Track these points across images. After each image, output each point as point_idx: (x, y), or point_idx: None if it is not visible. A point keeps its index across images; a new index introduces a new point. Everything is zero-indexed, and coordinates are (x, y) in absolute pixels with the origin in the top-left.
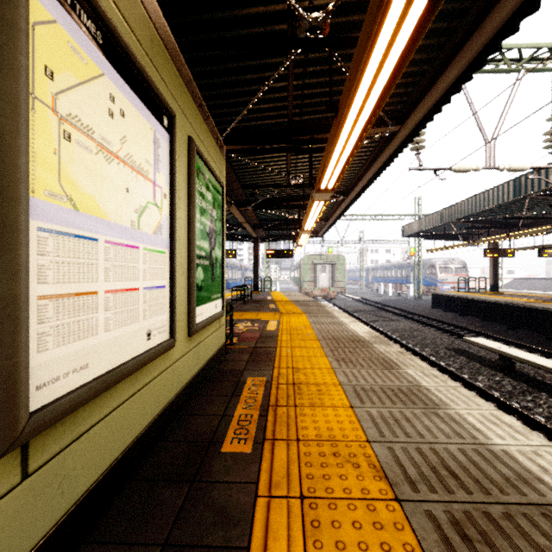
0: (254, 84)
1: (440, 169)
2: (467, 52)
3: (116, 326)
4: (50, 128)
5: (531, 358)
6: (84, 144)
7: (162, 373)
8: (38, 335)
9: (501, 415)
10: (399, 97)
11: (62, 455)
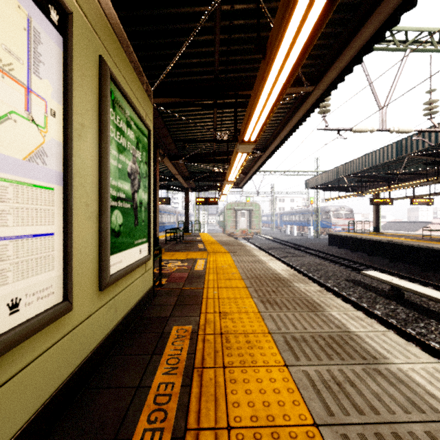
0: (182, 36)
1: (343, 129)
2: (383, 8)
3: None
4: None
5: (419, 289)
6: None
7: (49, 348)
8: None
9: None
10: (314, 60)
11: None
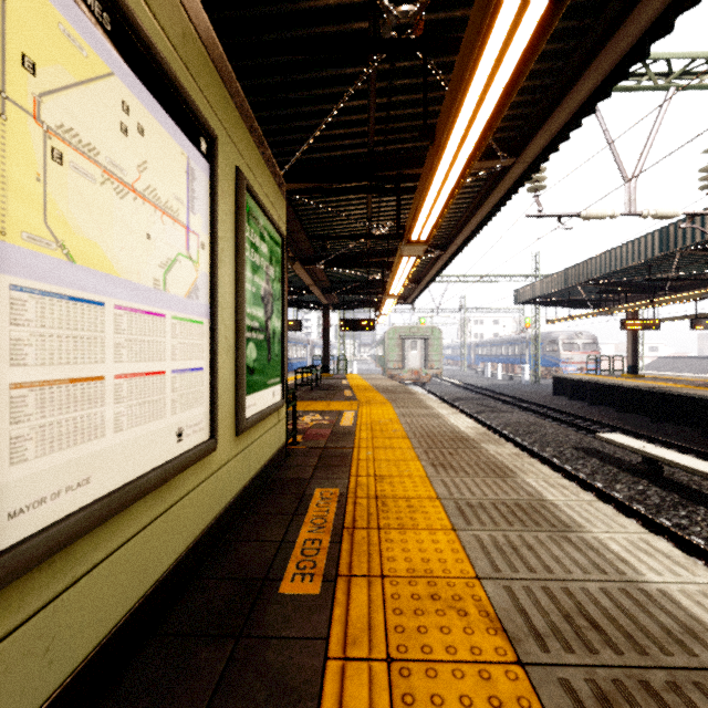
0: (325, 103)
1: (565, 215)
2: (604, 59)
3: (132, 424)
4: (30, 144)
5: (685, 461)
6: (83, 169)
7: (199, 485)
8: (11, 439)
9: (654, 540)
10: (514, 121)
11: (50, 609)
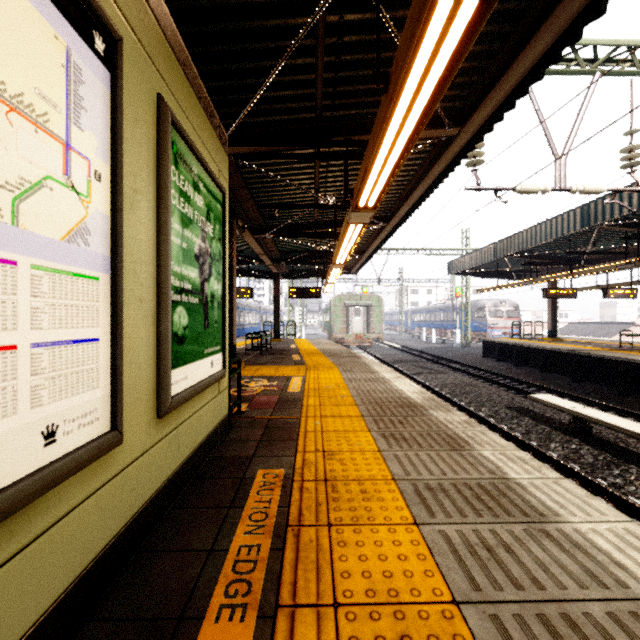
0: (271, 58)
1: (502, 189)
2: (558, 18)
3: None
4: None
5: (614, 420)
6: None
7: (93, 494)
8: None
9: None
10: (460, 90)
11: None
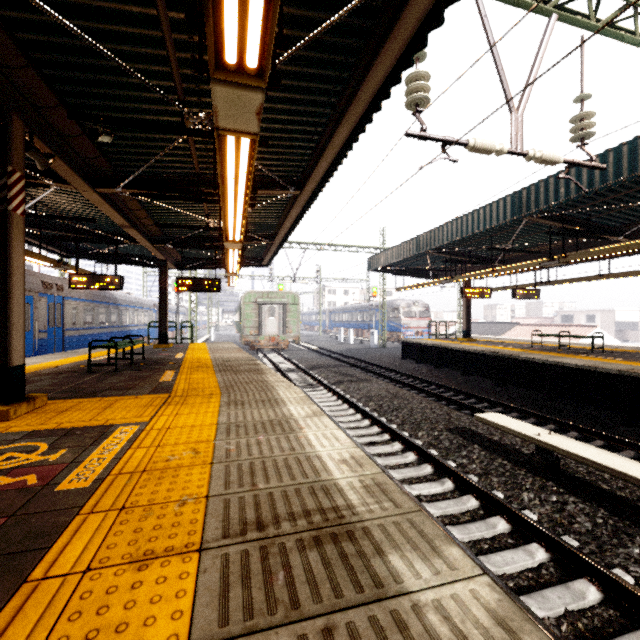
0: None
1: (452, 141)
2: None
3: None
4: None
5: (599, 456)
6: None
7: None
8: None
9: None
10: None
11: None
